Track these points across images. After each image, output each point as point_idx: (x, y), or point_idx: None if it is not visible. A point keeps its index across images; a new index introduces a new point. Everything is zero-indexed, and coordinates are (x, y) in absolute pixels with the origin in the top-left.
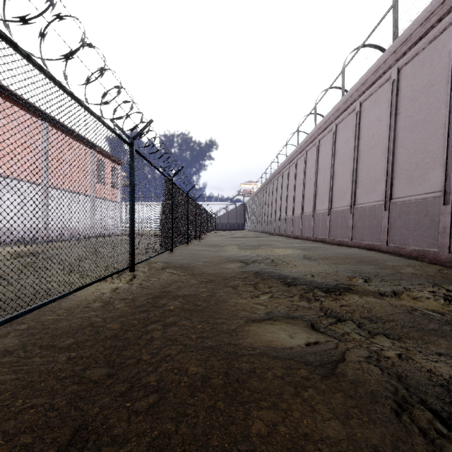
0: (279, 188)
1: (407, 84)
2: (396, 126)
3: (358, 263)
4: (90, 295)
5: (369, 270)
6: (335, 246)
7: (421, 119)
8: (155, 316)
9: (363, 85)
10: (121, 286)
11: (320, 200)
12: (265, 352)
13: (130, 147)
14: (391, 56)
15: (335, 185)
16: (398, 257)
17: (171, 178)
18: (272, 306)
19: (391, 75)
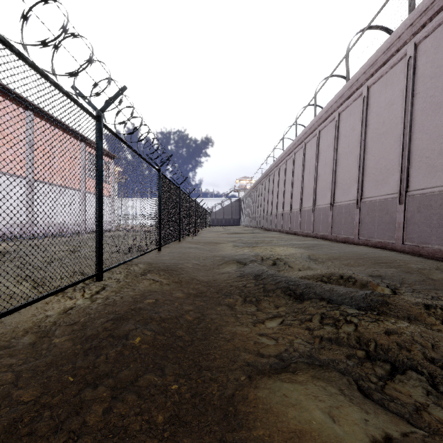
0: (275, 183)
1: (427, 60)
2: (413, 109)
3: (374, 265)
4: (25, 321)
5: (391, 275)
6: (340, 244)
7: None
8: (105, 366)
9: (371, 67)
10: (78, 303)
11: (321, 195)
12: None
13: (97, 122)
14: (407, 30)
15: (338, 178)
16: (419, 258)
17: (158, 167)
18: (286, 338)
19: (406, 52)
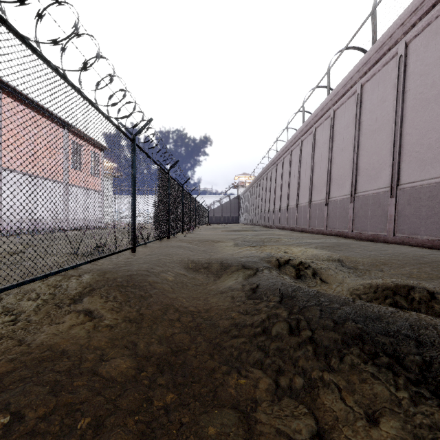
0: (278, 176)
1: None
2: None
3: None
4: None
5: None
6: (369, 243)
7: None
8: None
9: (414, 14)
10: None
11: (337, 184)
12: None
13: None
14: None
15: (360, 162)
16: None
17: (132, 136)
18: None
19: None
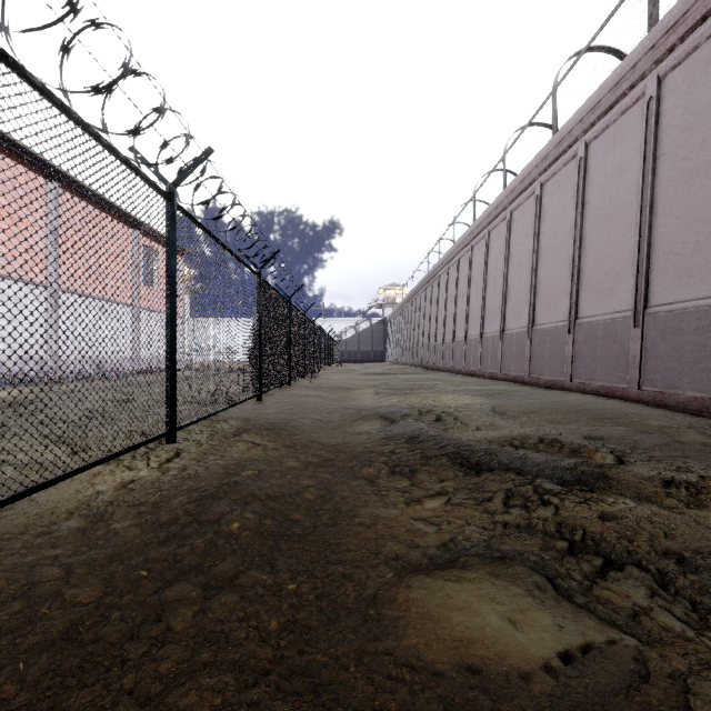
0: (442, 294)
1: (677, 103)
2: (655, 179)
3: (593, 421)
4: (66, 499)
5: (618, 436)
6: (543, 390)
7: (705, 163)
8: (191, 559)
9: (592, 112)
10: (142, 475)
11: (514, 312)
12: (462, 704)
13: (168, 202)
14: (646, 55)
15: (539, 286)
16: (663, 410)
17: (258, 270)
18: (453, 524)
19: (645, 89)
